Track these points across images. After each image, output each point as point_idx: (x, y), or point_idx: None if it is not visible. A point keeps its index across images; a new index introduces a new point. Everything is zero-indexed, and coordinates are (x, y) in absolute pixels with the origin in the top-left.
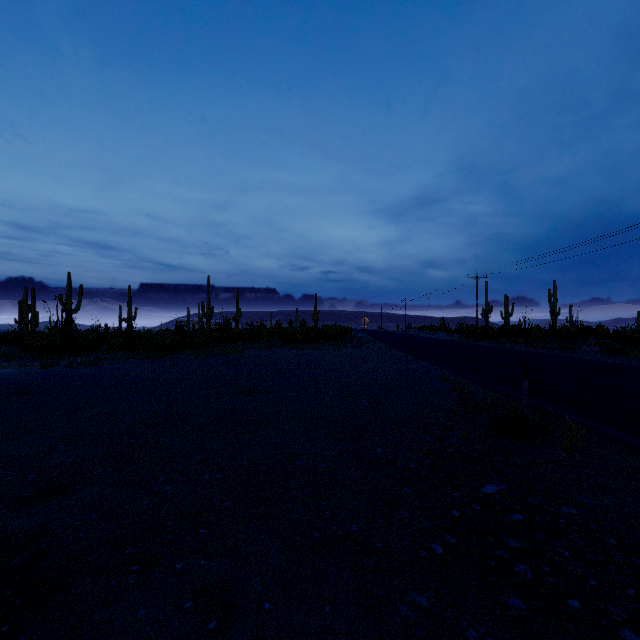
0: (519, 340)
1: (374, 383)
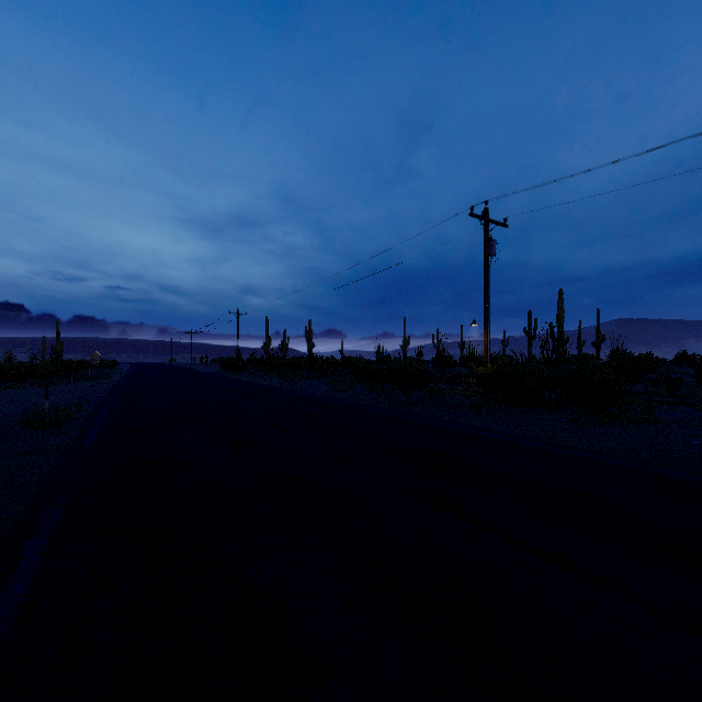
0: (251, 370)
1: (5, 412)
